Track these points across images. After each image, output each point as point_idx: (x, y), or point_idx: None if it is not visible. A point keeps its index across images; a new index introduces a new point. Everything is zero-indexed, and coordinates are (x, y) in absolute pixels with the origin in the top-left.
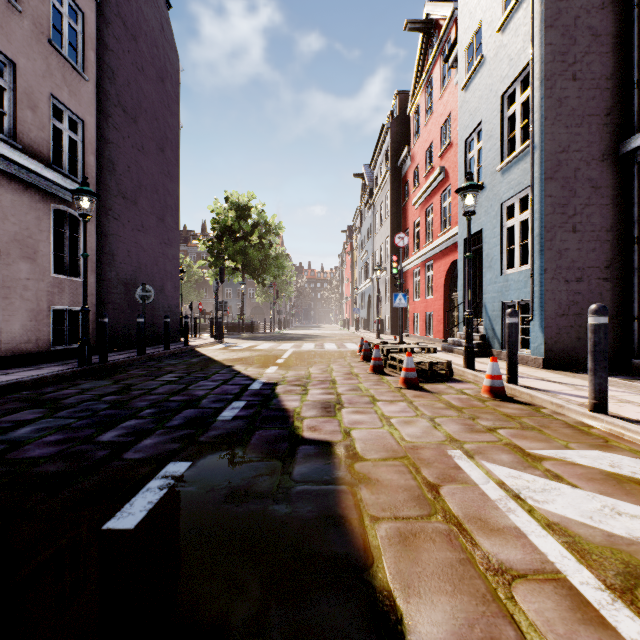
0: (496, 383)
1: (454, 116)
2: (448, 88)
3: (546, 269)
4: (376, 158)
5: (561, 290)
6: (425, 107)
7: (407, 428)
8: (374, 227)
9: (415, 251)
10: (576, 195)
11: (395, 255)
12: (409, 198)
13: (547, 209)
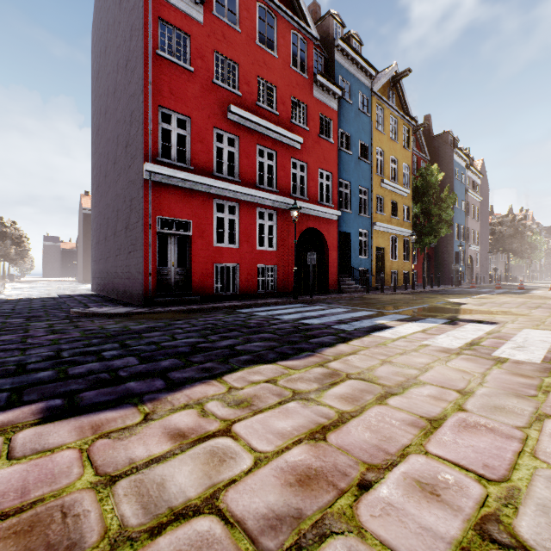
0: None
1: None
2: None
3: None
4: None
5: None
6: None
7: None
8: None
9: None
10: None
11: None
12: None
13: None
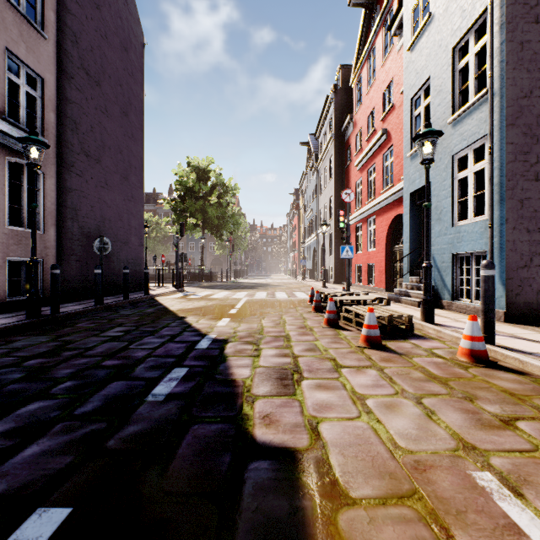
0: (477, 345)
1: (396, 81)
2: (390, 55)
3: (507, 219)
4: (321, 127)
5: (523, 241)
6: (367, 76)
7: (393, 419)
8: (319, 188)
9: (357, 208)
10: (538, 142)
11: (342, 210)
12: (351, 161)
13: (508, 157)
